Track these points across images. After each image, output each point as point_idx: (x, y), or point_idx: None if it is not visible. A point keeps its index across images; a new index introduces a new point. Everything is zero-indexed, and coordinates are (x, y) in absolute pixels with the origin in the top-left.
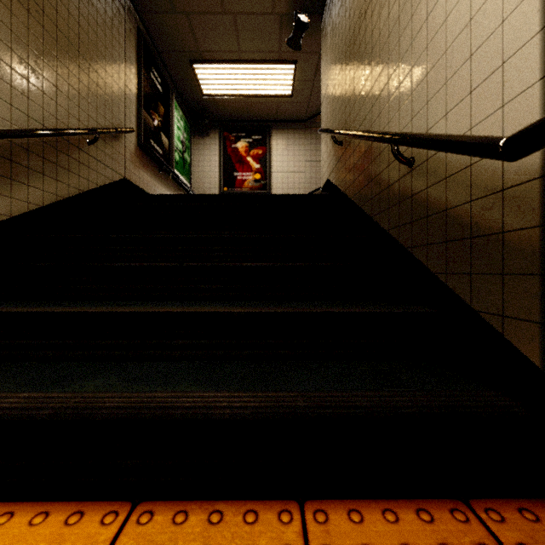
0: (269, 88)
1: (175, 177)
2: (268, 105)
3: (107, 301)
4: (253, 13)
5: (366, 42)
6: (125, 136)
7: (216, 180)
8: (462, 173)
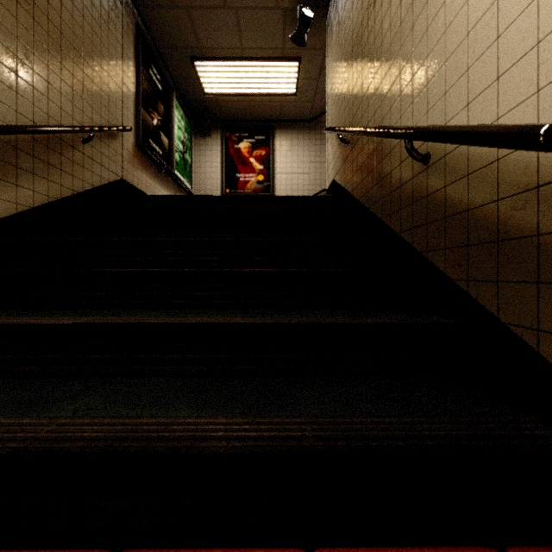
0: (272, 86)
1: (176, 178)
2: (272, 104)
3: (97, 310)
4: (256, 7)
5: (375, 33)
6: (123, 135)
7: (218, 182)
8: (487, 169)
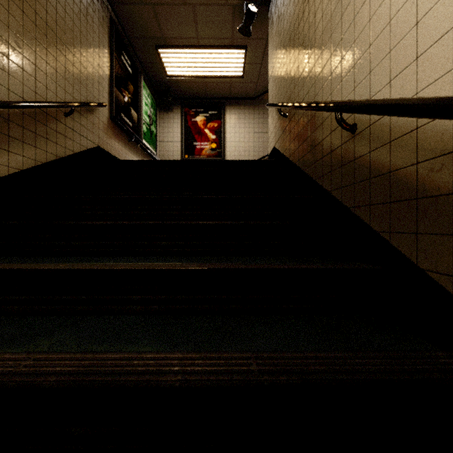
0: (223, 70)
1: (143, 146)
2: (223, 84)
3: (74, 257)
4: (209, 4)
5: (309, 23)
6: (99, 110)
7: (178, 149)
8: (408, 136)
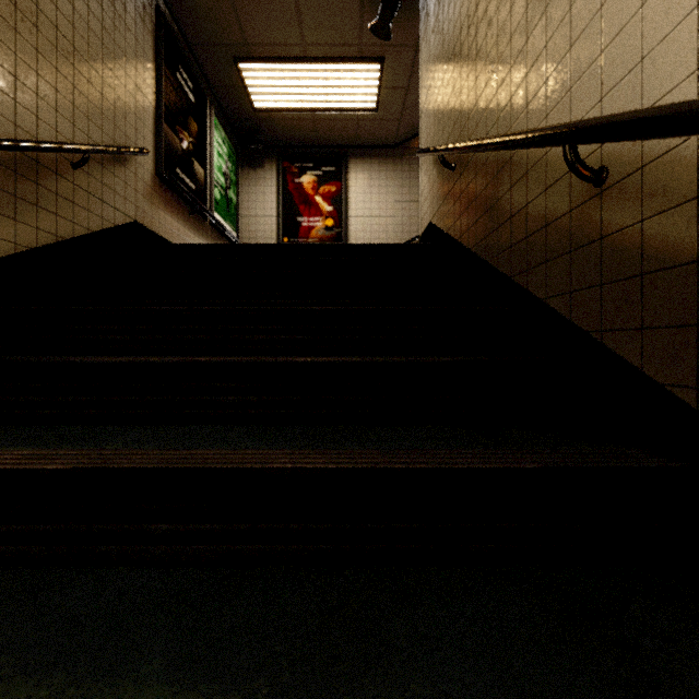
0: (345, 98)
1: (215, 222)
2: (344, 123)
3: (56, 426)
4: None
5: None
6: (136, 160)
7: (273, 228)
8: None
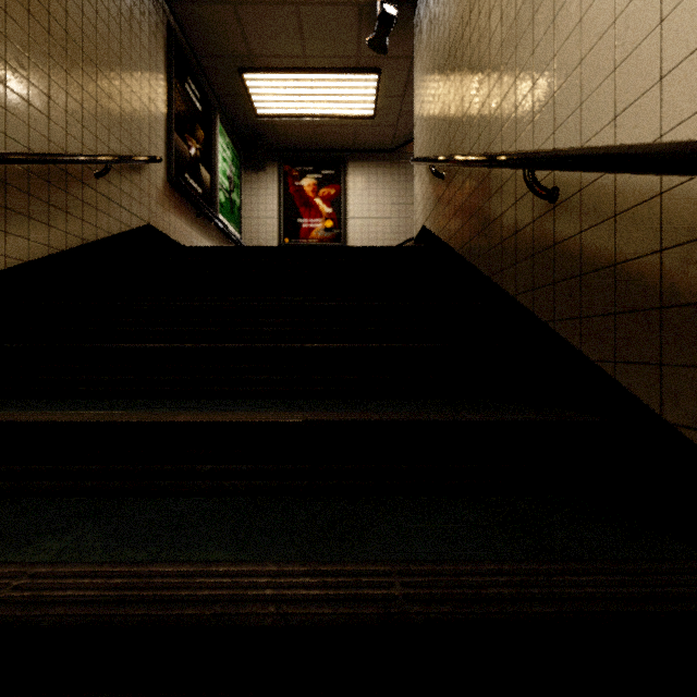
0: (344, 106)
1: (220, 224)
2: (343, 129)
3: (107, 400)
4: (322, 2)
5: (480, 30)
6: (150, 168)
7: (275, 229)
8: (645, 206)
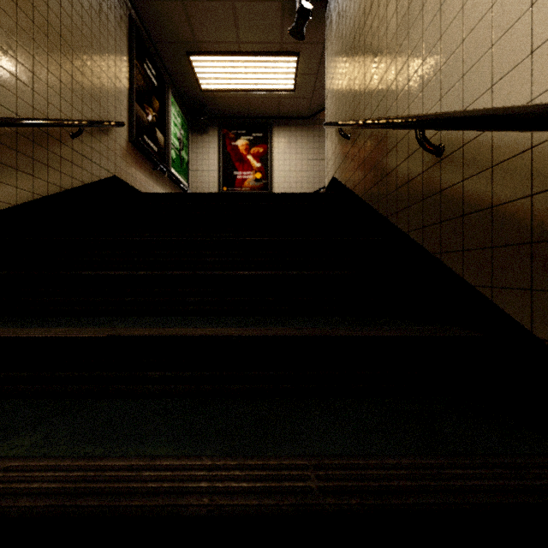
0: (270, 82)
1: (172, 176)
2: (269, 100)
3: (76, 317)
4: None
5: (379, 19)
6: (115, 131)
7: (215, 180)
8: (518, 159)
